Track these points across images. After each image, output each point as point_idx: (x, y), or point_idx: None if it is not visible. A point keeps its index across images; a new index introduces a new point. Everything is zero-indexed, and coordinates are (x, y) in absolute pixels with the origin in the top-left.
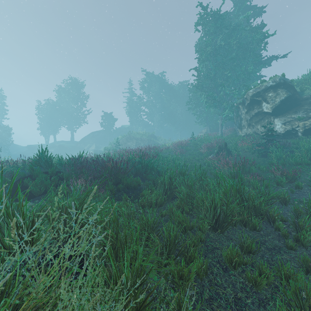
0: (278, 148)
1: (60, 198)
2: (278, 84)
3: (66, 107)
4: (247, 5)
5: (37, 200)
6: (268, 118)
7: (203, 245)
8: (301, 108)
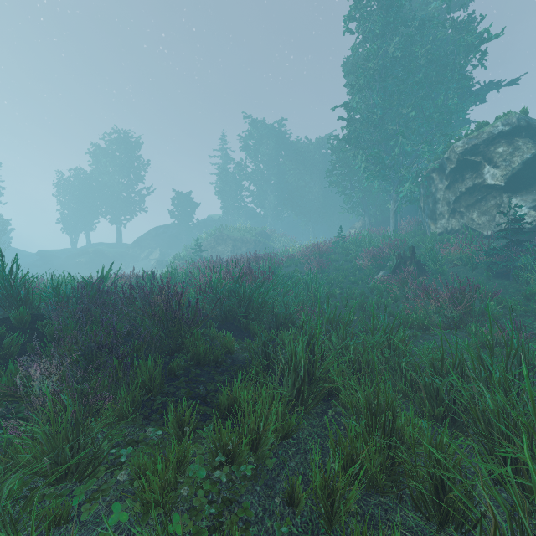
0: None
1: None
2: (516, 130)
3: (109, 183)
4: None
5: None
6: (496, 197)
7: None
8: None
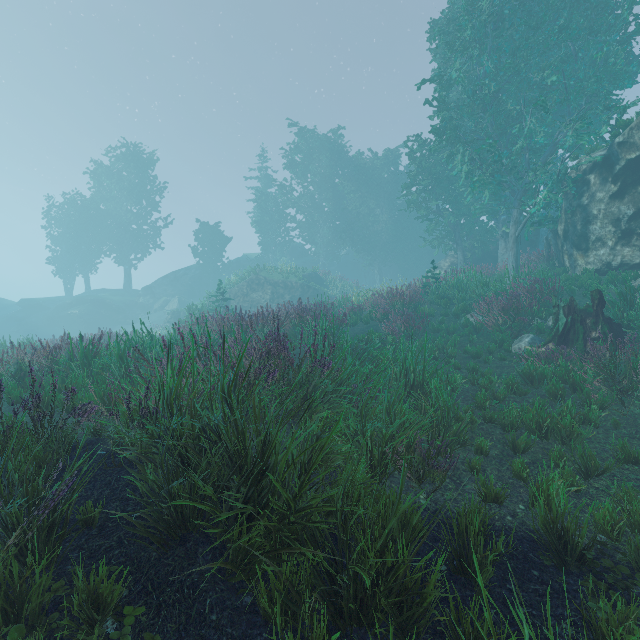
0: None
1: None
2: None
3: (114, 211)
4: None
5: None
6: None
7: None
8: None
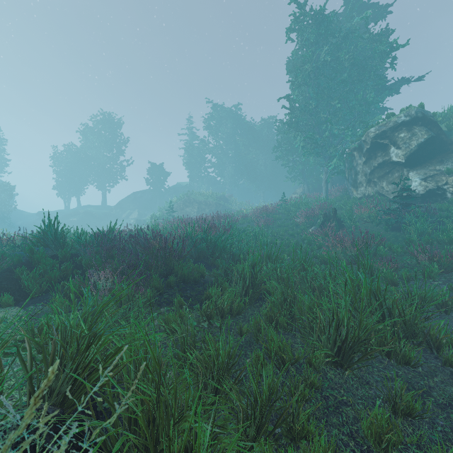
0: (418, 217)
1: (70, 302)
2: (414, 120)
3: (96, 156)
4: (364, 3)
5: (31, 306)
6: (399, 171)
7: (318, 396)
8: (449, 156)
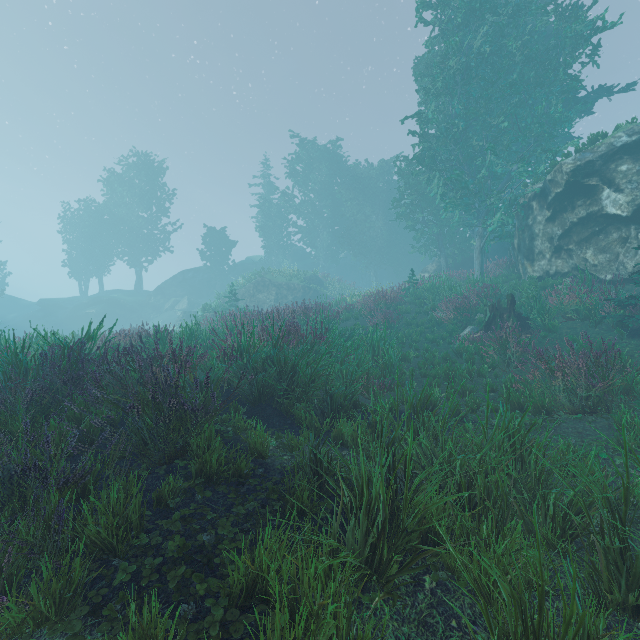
0: None
1: None
2: None
3: (126, 217)
4: None
5: None
6: (618, 230)
7: None
8: None
